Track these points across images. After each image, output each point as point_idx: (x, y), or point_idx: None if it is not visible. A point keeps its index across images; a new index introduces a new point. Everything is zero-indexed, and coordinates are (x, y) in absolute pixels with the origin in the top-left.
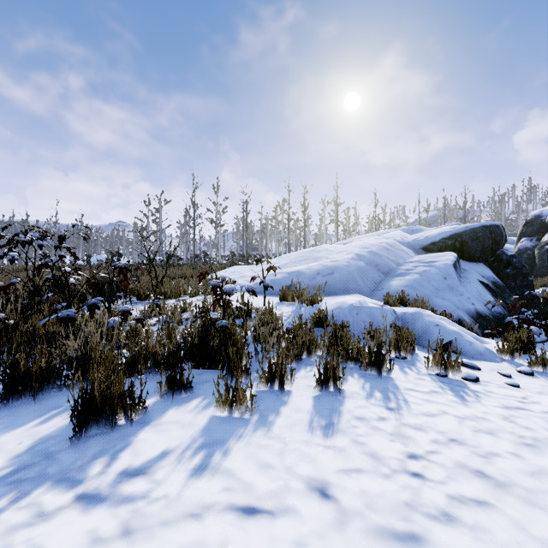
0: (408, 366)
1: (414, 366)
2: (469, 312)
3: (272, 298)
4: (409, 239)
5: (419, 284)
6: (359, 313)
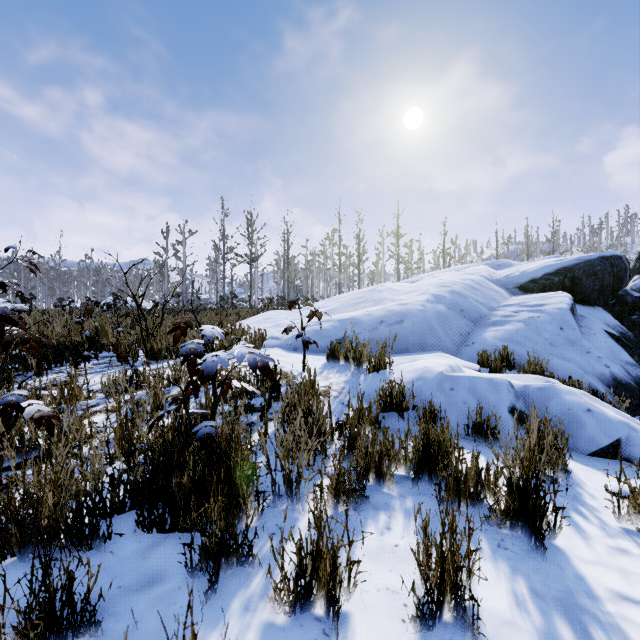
0: (571, 504)
1: (583, 503)
2: (603, 378)
3: (316, 357)
4: (499, 275)
5: (525, 337)
6: (454, 388)
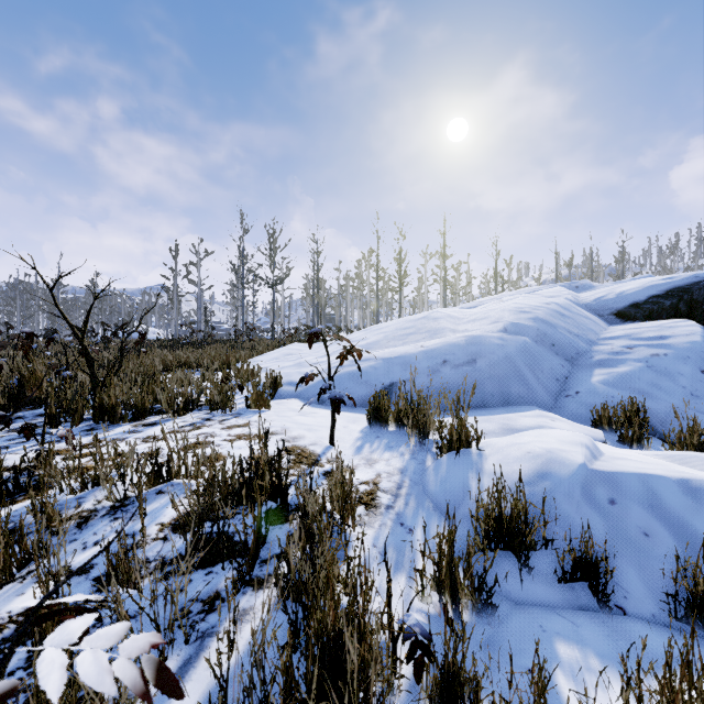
0: None
1: None
2: None
3: (352, 416)
4: (586, 298)
5: (652, 384)
6: (617, 500)
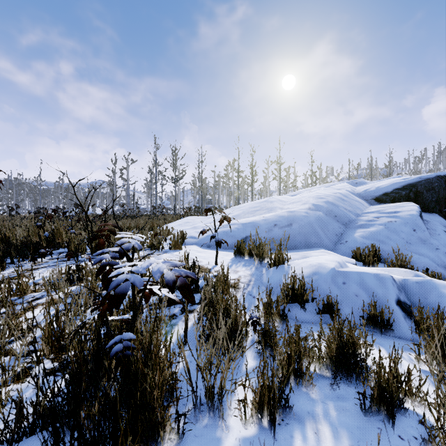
0: None
1: None
2: None
3: (226, 253)
4: (359, 190)
5: (386, 237)
6: (346, 282)
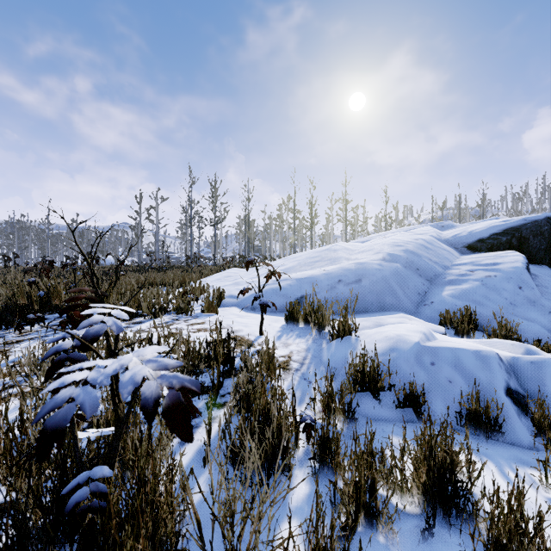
0: None
1: None
2: None
3: (275, 318)
4: (447, 235)
5: (484, 296)
6: (436, 363)
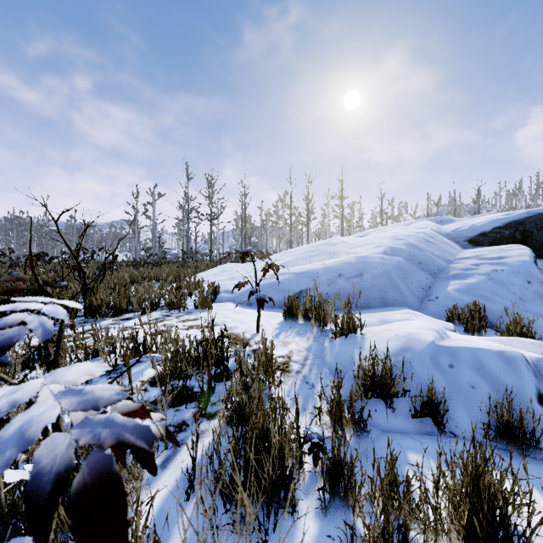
0: None
1: None
2: None
3: (272, 314)
4: (447, 229)
5: (491, 291)
6: (454, 365)
